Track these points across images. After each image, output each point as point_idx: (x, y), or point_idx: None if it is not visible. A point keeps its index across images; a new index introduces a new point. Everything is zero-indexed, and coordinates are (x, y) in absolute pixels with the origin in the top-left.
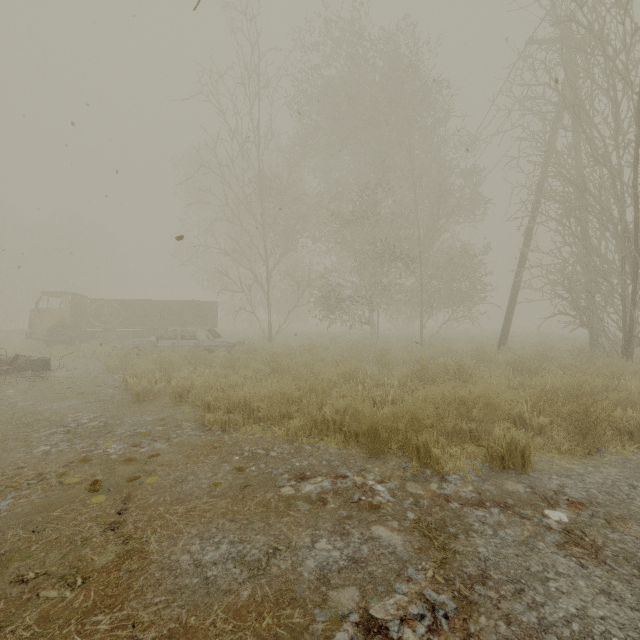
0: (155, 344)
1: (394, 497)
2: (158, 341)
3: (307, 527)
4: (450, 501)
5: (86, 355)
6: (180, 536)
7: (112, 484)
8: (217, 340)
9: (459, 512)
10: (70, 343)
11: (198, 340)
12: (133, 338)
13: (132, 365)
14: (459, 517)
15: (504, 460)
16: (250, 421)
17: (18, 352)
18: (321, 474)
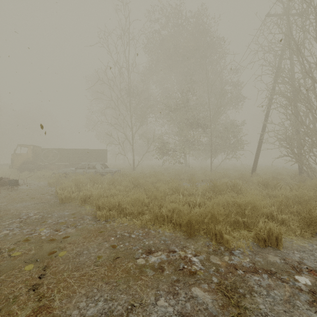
0: (74, 171)
1: (204, 266)
2: (76, 170)
3: (152, 288)
4: (237, 269)
5: (39, 177)
6: (74, 295)
7: (39, 256)
8: (106, 169)
9: (244, 277)
10: (32, 170)
11: (96, 169)
12: (64, 168)
13: (61, 182)
14: (244, 281)
15: (266, 241)
16: (121, 215)
17: (5, 175)
18: (160, 250)
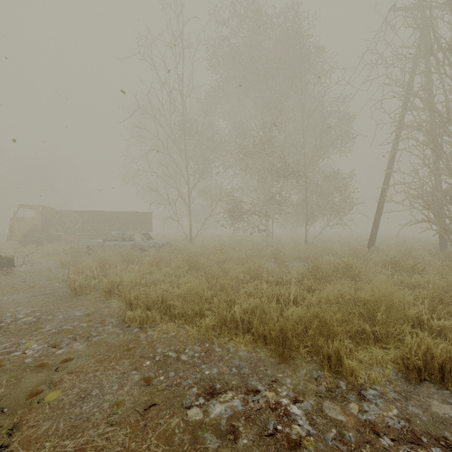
0: (102, 245)
1: (314, 426)
2: (104, 242)
3: None
4: (379, 434)
5: (50, 253)
6: None
7: (9, 401)
8: (149, 241)
9: None
10: (40, 243)
11: (135, 241)
12: (88, 240)
13: (80, 262)
14: None
15: (421, 373)
16: (166, 318)
17: None
18: (231, 387)
